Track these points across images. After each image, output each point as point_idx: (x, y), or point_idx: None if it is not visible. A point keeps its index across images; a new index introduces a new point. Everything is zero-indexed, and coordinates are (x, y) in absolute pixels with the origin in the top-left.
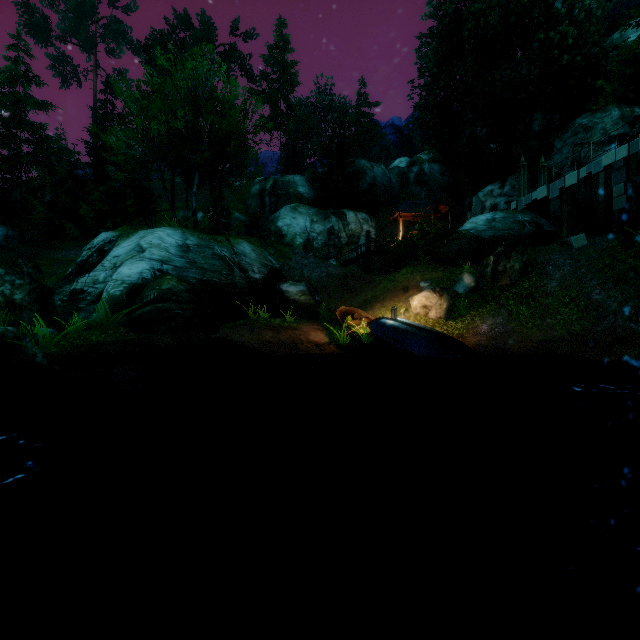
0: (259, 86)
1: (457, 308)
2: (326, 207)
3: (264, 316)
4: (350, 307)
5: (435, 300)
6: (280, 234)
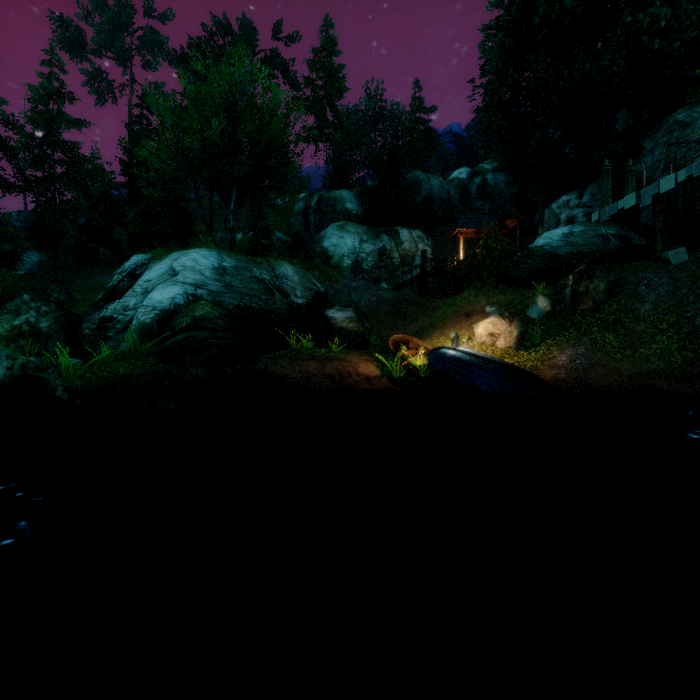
0: (303, 94)
1: (530, 336)
2: (377, 225)
3: (307, 346)
4: (404, 335)
5: (504, 327)
6: (326, 255)
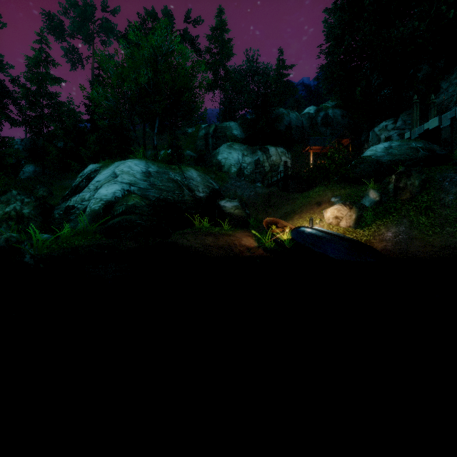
0: (204, 58)
1: (364, 218)
2: (253, 144)
3: (206, 225)
4: (274, 218)
5: (345, 212)
6: (219, 165)
